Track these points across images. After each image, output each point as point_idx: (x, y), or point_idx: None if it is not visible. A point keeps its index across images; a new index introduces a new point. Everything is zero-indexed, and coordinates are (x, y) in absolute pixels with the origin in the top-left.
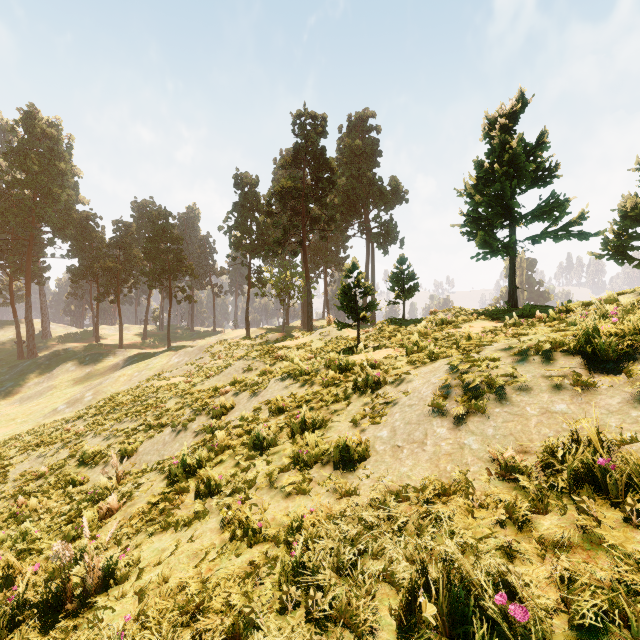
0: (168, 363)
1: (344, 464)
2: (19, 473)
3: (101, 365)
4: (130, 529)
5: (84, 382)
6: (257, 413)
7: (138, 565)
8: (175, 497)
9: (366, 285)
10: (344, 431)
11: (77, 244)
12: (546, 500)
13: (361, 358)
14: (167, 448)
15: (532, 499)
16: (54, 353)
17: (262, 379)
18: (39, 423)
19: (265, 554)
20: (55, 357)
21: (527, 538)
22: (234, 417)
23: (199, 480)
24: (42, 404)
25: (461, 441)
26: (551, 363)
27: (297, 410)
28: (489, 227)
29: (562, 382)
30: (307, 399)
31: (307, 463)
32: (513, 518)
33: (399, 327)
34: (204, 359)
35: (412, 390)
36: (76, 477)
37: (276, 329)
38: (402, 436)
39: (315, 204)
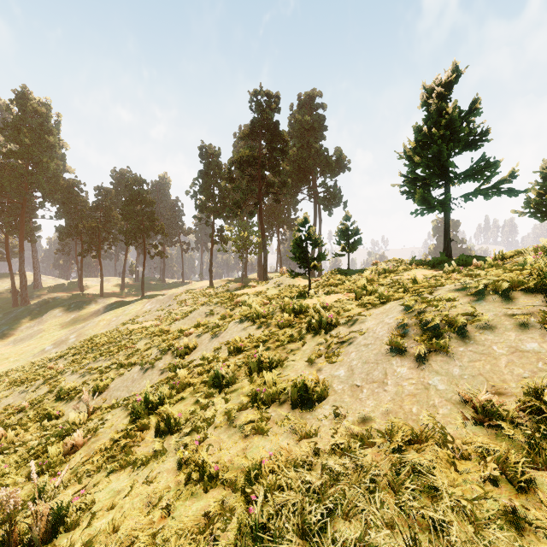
0: (142, 309)
1: (302, 403)
2: (3, 407)
3: (84, 311)
4: (91, 466)
5: (69, 326)
6: (217, 353)
7: (92, 508)
8: (136, 434)
9: (316, 238)
10: (300, 370)
11: (64, 207)
12: (544, 452)
13: (313, 302)
14: (135, 385)
15: (523, 449)
16: (44, 301)
17: (222, 322)
18: (29, 362)
19: (221, 503)
20: (45, 304)
21: (535, 503)
22: (196, 356)
23: (159, 418)
24: (32, 345)
25: (425, 381)
26: (512, 302)
27: (254, 350)
28: (426, 186)
29: (528, 320)
30: (264, 339)
31: (265, 402)
32: (509, 474)
33: (345, 276)
34: (173, 306)
35: (366, 330)
36: (52, 411)
37: (236, 280)
38: (360, 375)
39: (270, 171)
